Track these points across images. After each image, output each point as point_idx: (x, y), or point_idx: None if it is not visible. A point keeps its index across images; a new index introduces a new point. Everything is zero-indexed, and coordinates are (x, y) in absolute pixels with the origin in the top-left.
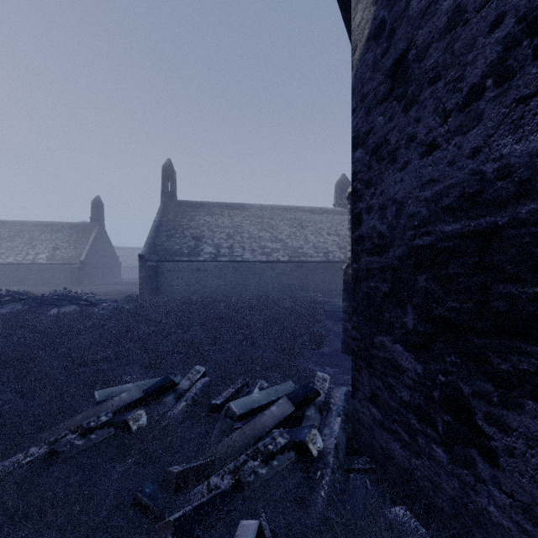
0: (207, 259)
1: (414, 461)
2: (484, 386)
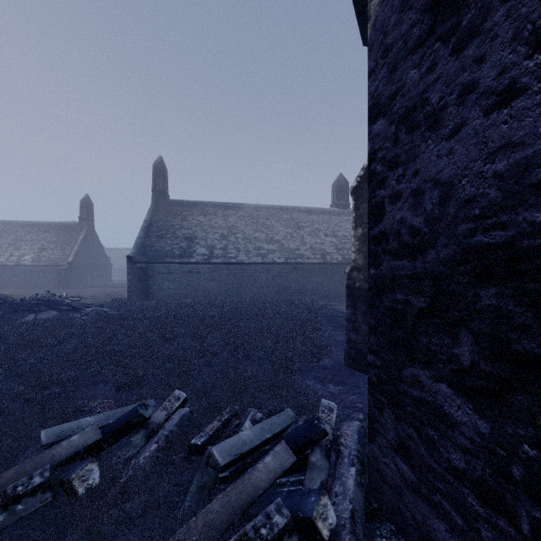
0: (199, 260)
1: None
2: None
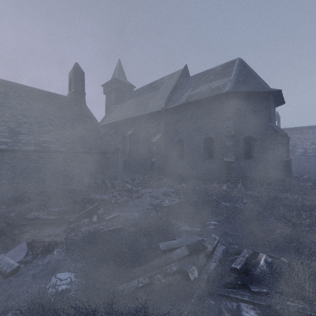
0: (299, 154)
1: None
2: None
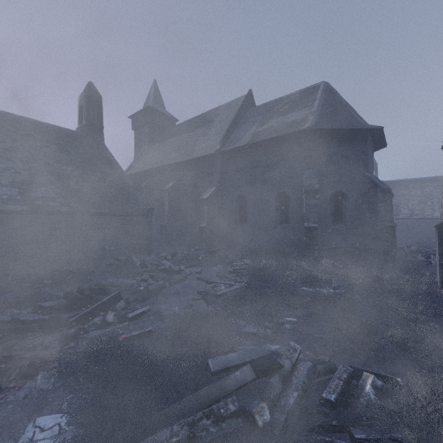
0: (403, 217)
1: None
2: None
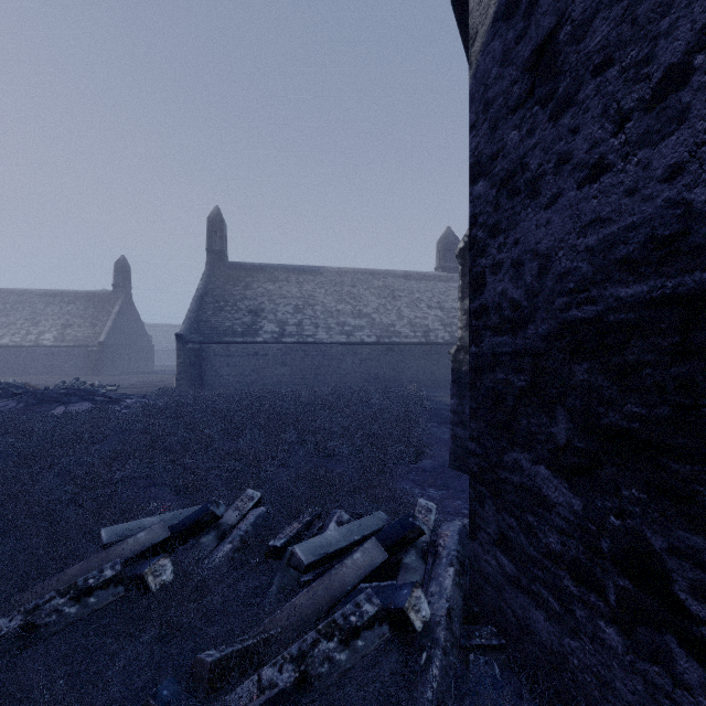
0: (267, 340)
1: (569, 642)
2: (690, 539)
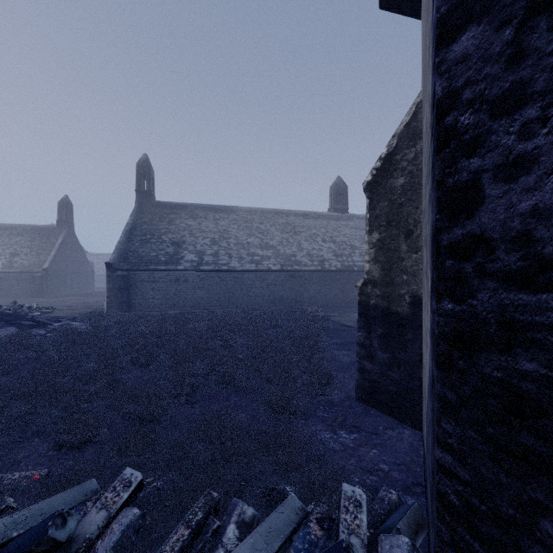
0: (187, 268)
1: None
2: None
